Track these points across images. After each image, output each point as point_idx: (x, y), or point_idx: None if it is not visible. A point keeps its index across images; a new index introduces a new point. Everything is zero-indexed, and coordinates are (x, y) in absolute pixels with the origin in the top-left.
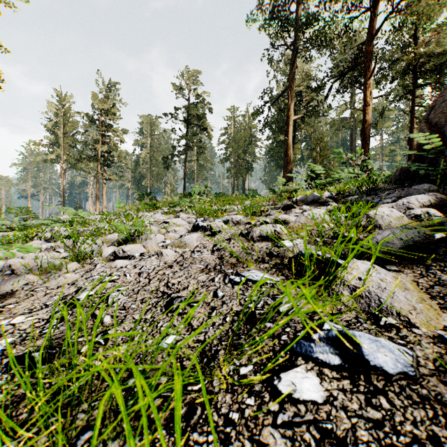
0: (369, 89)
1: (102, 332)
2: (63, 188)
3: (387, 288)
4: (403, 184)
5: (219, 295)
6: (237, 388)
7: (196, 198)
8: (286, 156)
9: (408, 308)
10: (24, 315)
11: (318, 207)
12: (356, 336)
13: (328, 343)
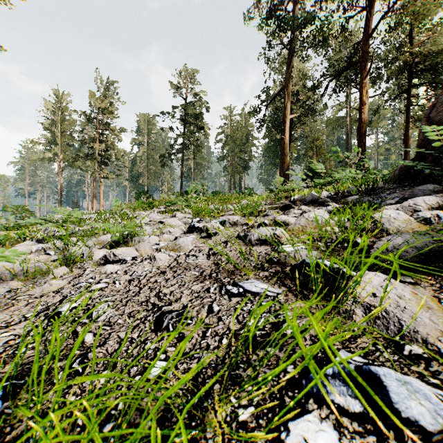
0: (365, 88)
1: (81, 355)
2: (60, 187)
3: (407, 307)
4: (403, 184)
5: (215, 310)
6: (235, 442)
7: (193, 197)
8: (283, 155)
9: (436, 334)
10: (0, 330)
11: (317, 208)
12: (380, 375)
13: (345, 382)
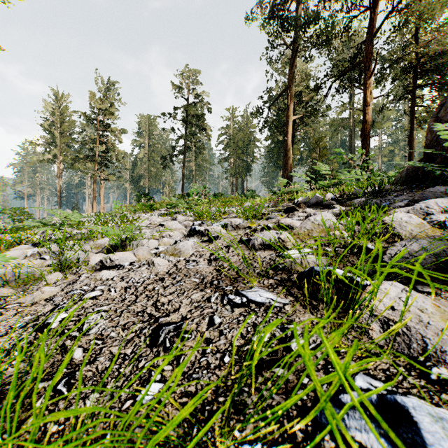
0: (369, 89)
1: (68, 374)
2: (59, 189)
3: (430, 322)
4: (410, 186)
5: (216, 322)
6: None
7: (194, 199)
8: (285, 157)
9: None
10: None
11: (322, 210)
12: (409, 407)
13: (367, 415)
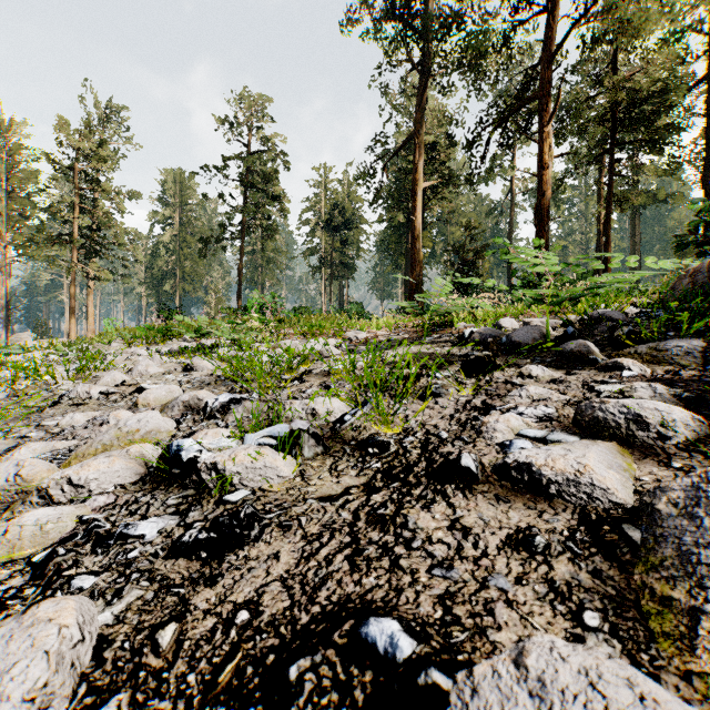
0: (548, 141)
1: None
2: (7, 293)
3: None
4: None
5: None
6: None
7: (253, 318)
8: (413, 248)
9: None
10: None
11: (581, 373)
12: None
13: None
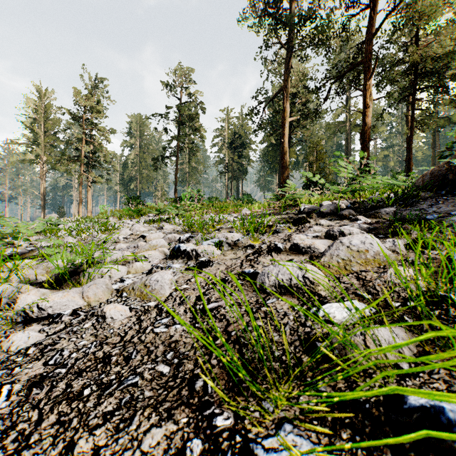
0: (369, 90)
1: None
2: (43, 191)
3: None
4: (437, 192)
5: None
6: None
7: (186, 204)
8: (282, 160)
9: None
10: None
11: (341, 223)
12: None
13: None
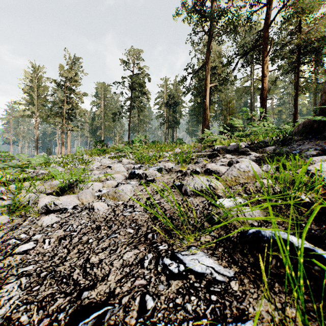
0: (266, 64)
1: None
2: (36, 137)
3: None
4: (307, 136)
5: (148, 307)
6: None
7: (137, 145)
8: (205, 114)
9: None
10: None
11: (240, 156)
12: None
13: None
